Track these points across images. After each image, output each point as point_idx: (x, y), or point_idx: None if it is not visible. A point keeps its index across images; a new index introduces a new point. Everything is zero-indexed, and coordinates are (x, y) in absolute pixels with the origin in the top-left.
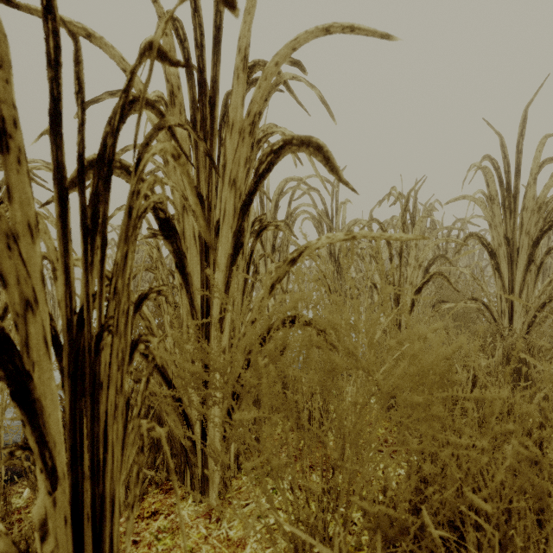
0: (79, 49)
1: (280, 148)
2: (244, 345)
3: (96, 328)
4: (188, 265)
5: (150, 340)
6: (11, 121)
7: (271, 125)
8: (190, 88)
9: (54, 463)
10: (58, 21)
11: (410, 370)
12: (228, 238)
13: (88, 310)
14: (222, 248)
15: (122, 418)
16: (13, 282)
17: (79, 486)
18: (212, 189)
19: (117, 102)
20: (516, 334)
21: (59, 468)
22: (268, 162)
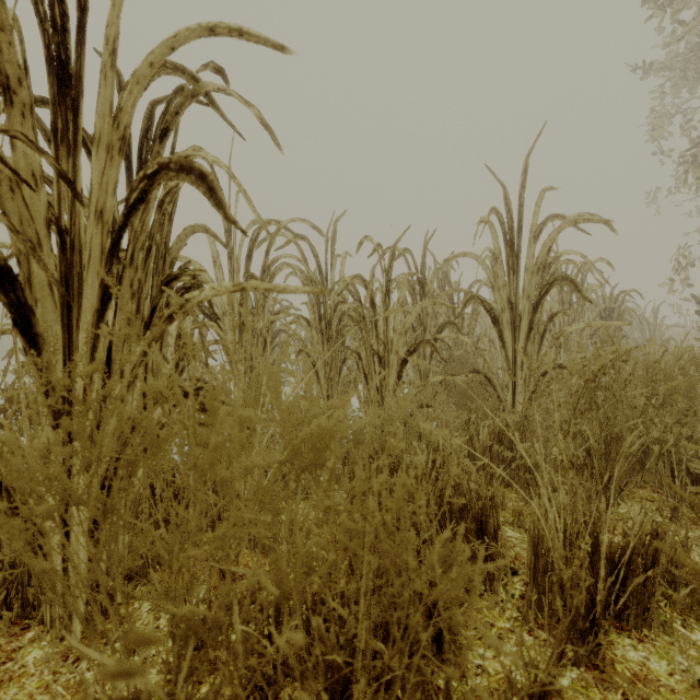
0: None
1: (155, 173)
2: (112, 427)
3: None
4: (39, 323)
5: None
6: None
7: (197, 148)
8: (51, 85)
9: None
10: None
11: (219, 440)
12: (95, 288)
13: None
14: (88, 301)
15: None
16: None
17: None
18: (77, 222)
19: None
20: (507, 410)
21: None
22: (141, 191)
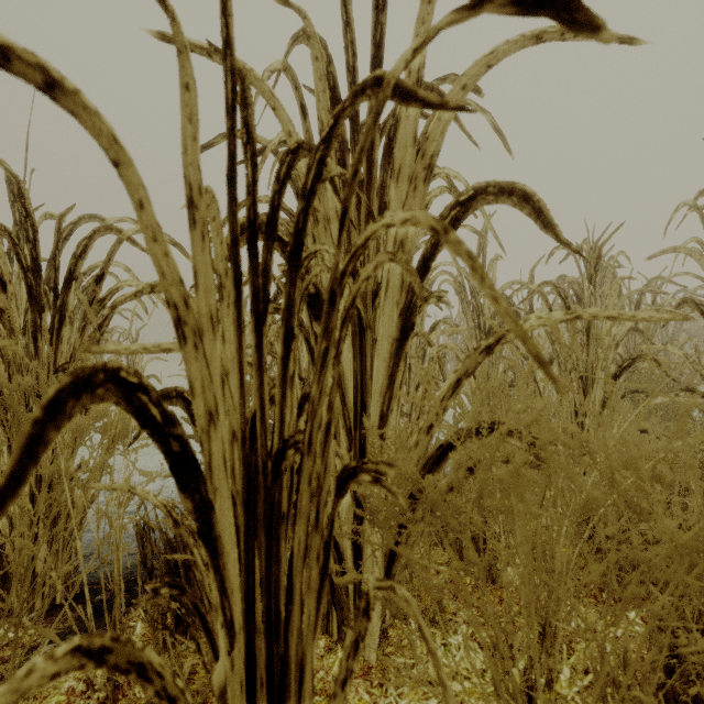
0: (247, 89)
1: (469, 198)
2: (416, 457)
3: (274, 444)
4: None
5: (384, 471)
6: (197, 188)
7: None
8: None
9: (231, 615)
10: (234, 56)
11: None
12: (392, 318)
13: (262, 420)
14: (384, 330)
15: (317, 563)
16: (199, 389)
17: (251, 642)
18: (370, 254)
19: (312, 155)
20: None
21: (235, 621)
22: (451, 218)
